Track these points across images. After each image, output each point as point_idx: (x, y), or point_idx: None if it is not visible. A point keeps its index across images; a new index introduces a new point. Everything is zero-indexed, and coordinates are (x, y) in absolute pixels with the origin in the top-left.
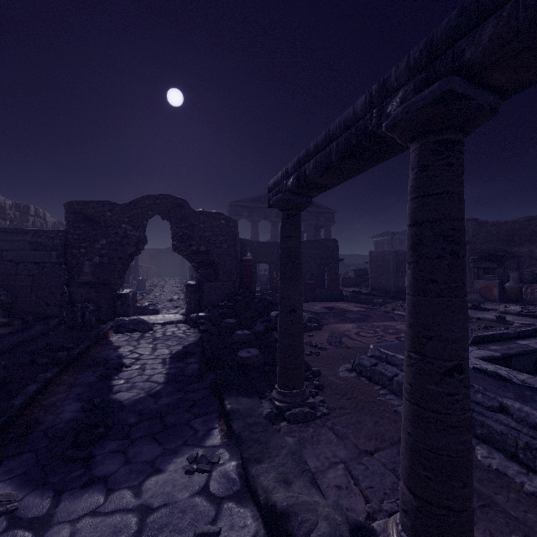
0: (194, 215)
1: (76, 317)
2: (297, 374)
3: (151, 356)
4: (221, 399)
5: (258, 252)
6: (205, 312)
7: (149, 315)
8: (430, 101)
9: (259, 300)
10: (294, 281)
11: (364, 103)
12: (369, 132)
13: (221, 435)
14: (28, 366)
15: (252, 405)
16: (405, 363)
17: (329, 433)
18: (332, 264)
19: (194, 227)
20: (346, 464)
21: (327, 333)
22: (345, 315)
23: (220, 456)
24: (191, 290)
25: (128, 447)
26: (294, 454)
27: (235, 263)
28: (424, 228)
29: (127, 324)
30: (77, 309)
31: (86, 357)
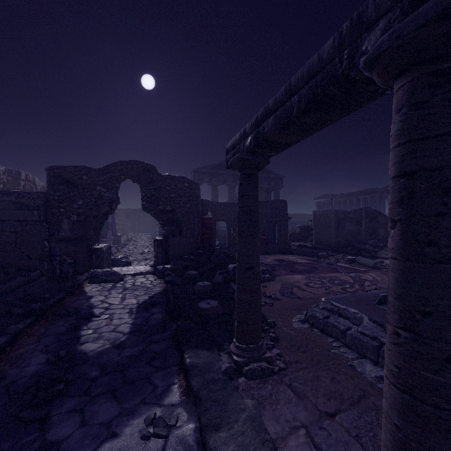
0: (161, 178)
1: (55, 269)
2: (255, 329)
3: (119, 305)
4: (182, 352)
5: (217, 211)
6: (170, 264)
7: (122, 266)
8: (432, 16)
9: (218, 254)
10: (251, 239)
11: (332, 46)
12: (338, 76)
13: (180, 392)
14: (3, 316)
15: (211, 359)
16: (389, 340)
17: (287, 391)
18: (282, 222)
19: (161, 189)
20: (308, 429)
21: (279, 284)
22: (294, 267)
23: (178, 417)
24: (158, 245)
25: (87, 405)
26: (253, 420)
27: (197, 221)
28: (417, 179)
29: (100, 275)
30: (56, 262)
31: (60, 306)
